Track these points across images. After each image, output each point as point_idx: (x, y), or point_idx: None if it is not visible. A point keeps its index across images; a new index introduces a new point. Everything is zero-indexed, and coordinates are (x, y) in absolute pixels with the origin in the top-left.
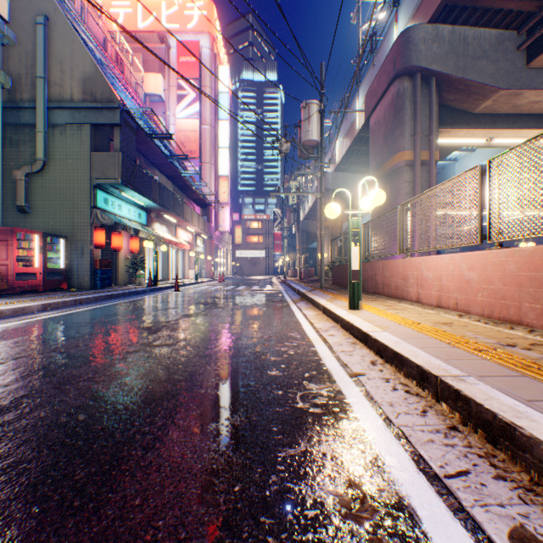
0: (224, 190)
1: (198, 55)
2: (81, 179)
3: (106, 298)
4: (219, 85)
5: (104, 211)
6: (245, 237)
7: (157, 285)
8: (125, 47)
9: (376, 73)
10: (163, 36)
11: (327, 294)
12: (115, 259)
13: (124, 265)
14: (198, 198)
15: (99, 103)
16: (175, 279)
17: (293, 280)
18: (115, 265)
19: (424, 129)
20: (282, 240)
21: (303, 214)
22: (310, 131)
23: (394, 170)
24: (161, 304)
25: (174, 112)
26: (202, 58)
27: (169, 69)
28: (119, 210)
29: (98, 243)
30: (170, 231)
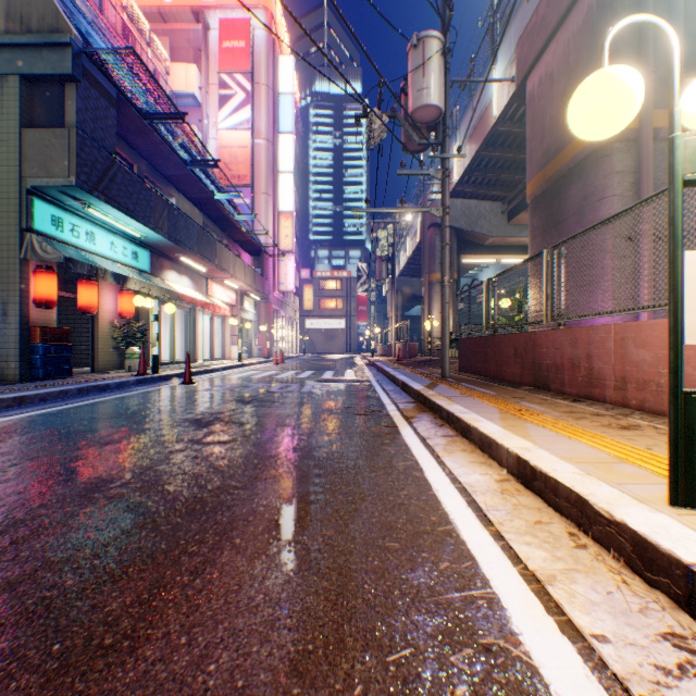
0: (286, 232)
1: (248, 38)
2: (2, 178)
3: (5, 404)
4: (279, 83)
5: (55, 241)
6: (318, 302)
7: (158, 372)
8: (137, 16)
9: (534, 7)
10: (198, 9)
11: (478, 399)
12: (92, 327)
13: (109, 337)
14: (246, 240)
15: (36, 36)
16: (208, 360)
17: (388, 361)
18: (92, 337)
19: (657, 66)
20: (368, 305)
21: (398, 268)
22: (427, 88)
23: (593, 152)
24: (103, 423)
25: (214, 120)
26: (255, 43)
27: (207, 59)
28: (88, 242)
29: (41, 296)
30: (198, 285)
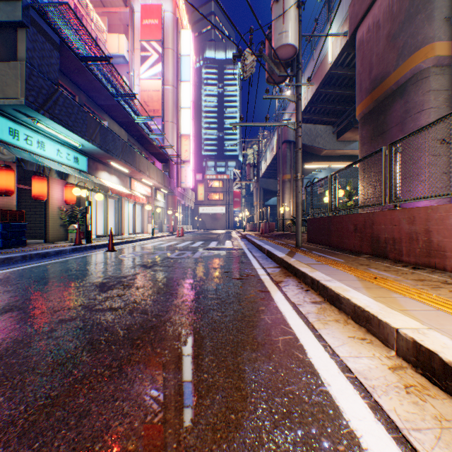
0: (186, 148)
1: (160, 18)
2: None
3: None
4: (181, 48)
5: (12, 146)
6: (207, 195)
7: (90, 242)
8: (84, 0)
9: None
10: None
11: (334, 267)
12: (45, 210)
13: (57, 218)
14: (158, 152)
15: None
16: (131, 234)
17: (254, 235)
18: (45, 217)
19: None
20: (240, 198)
21: (260, 172)
22: (286, 31)
23: (413, 76)
24: (22, 287)
25: (137, 72)
26: (164, 21)
27: (132, 31)
28: (39, 148)
29: (1, 187)
30: (123, 182)
